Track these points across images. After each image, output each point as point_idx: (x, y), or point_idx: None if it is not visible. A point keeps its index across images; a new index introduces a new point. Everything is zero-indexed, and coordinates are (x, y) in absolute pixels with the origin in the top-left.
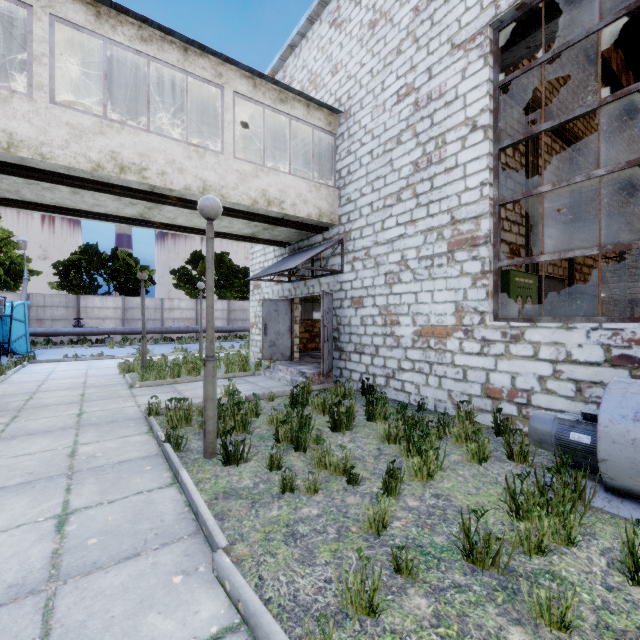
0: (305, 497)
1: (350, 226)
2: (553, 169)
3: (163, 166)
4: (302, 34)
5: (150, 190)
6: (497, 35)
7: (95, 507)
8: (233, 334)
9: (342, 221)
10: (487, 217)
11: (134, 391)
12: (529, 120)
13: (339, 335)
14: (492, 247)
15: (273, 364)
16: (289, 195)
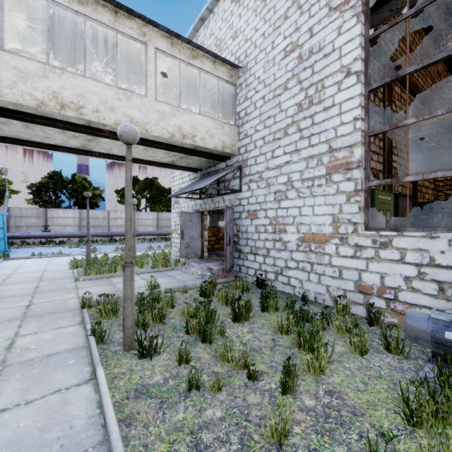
0: (209, 395)
1: (247, 155)
2: (402, 112)
3: (97, 105)
4: (210, 9)
5: (87, 125)
6: None
7: (11, 409)
8: (161, 237)
9: (241, 152)
10: (359, 146)
11: (78, 284)
12: (385, 73)
13: (238, 240)
14: (363, 170)
15: (188, 261)
16: (199, 131)
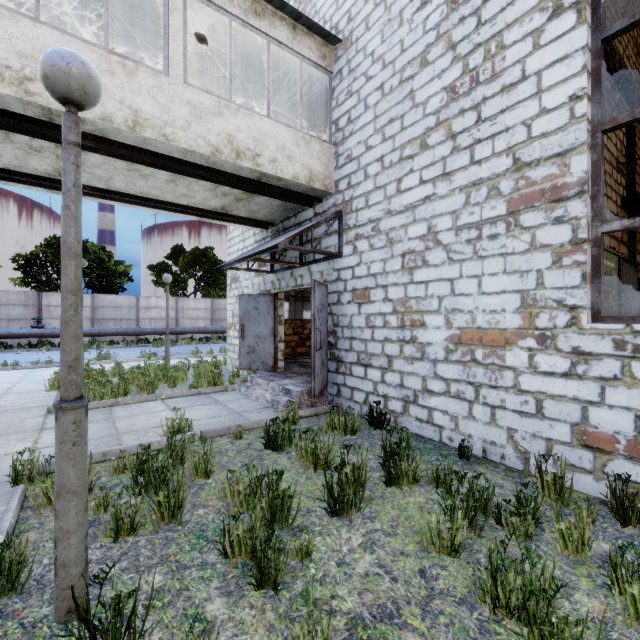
0: None
1: (351, 193)
2: None
3: None
4: None
5: (47, 119)
6: None
7: None
8: (217, 335)
9: (340, 187)
10: (584, 151)
11: (49, 420)
12: None
13: (336, 340)
14: (590, 201)
15: (251, 376)
16: (267, 146)
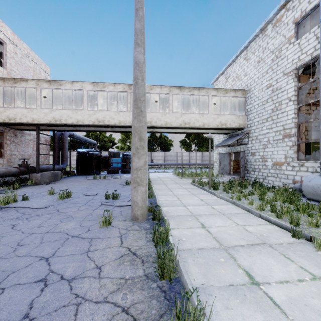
0: (231, 194)
1: (251, 128)
2: None
3: (194, 121)
4: (233, 61)
5: (190, 127)
6: (298, 71)
7: (193, 191)
8: (204, 166)
9: (248, 126)
10: (294, 128)
11: (183, 179)
12: None
13: (247, 165)
14: (296, 137)
15: (223, 175)
16: (228, 121)
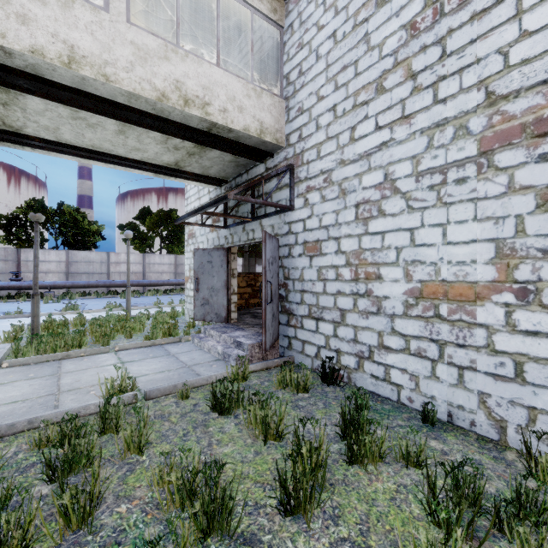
0: None
1: (302, 145)
2: None
3: None
4: None
5: None
6: None
7: None
8: (180, 287)
9: (291, 141)
10: None
11: None
12: None
13: (287, 293)
14: None
15: (204, 328)
16: (217, 96)
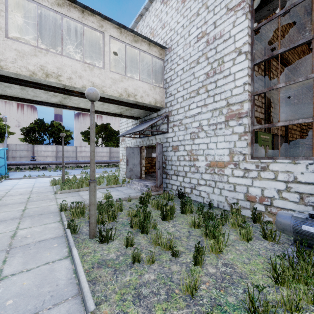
0: (146, 266)
1: (171, 108)
2: (277, 79)
3: (70, 74)
4: (146, 8)
5: (63, 87)
6: (253, 2)
7: (17, 274)
8: (112, 164)
9: (167, 105)
10: (247, 102)
11: (56, 195)
12: (266, 52)
13: (166, 165)
14: (250, 118)
15: (131, 180)
16: (139, 91)
